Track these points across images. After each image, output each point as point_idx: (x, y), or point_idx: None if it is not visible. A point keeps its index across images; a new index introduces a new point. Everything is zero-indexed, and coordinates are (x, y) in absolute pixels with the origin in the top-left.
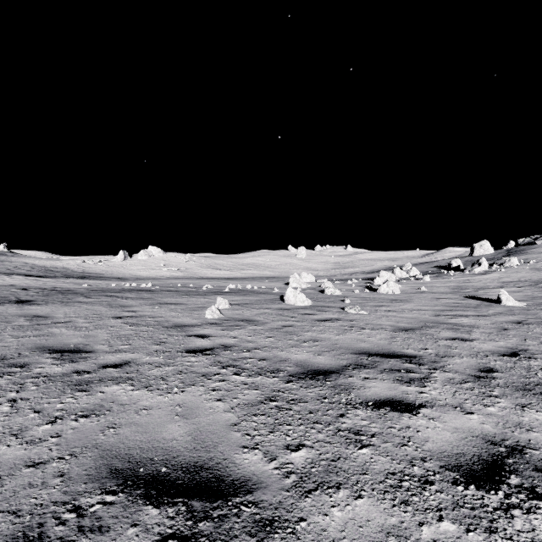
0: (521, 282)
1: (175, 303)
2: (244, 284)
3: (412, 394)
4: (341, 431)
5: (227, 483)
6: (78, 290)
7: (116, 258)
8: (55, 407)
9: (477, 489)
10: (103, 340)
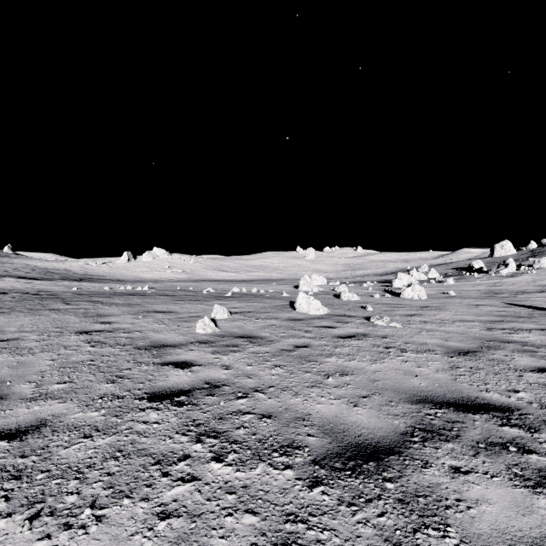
0: None
1: (165, 311)
2: (249, 288)
3: None
4: None
5: None
6: (63, 294)
7: (120, 260)
8: None
9: None
10: (36, 373)
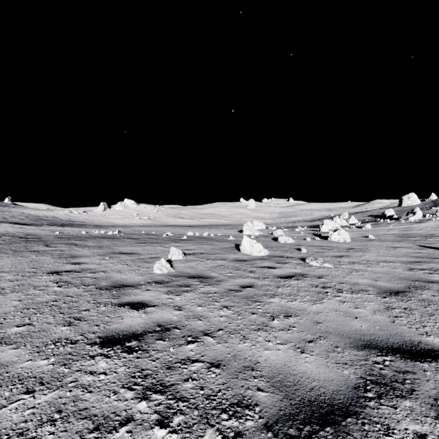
0: None
1: (129, 253)
2: (202, 232)
3: None
4: None
5: None
6: (47, 237)
7: (97, 209)
8: None
9: None
10: None
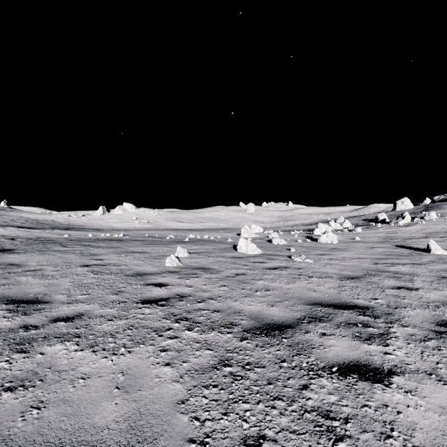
0: (442, 233)
1: (140, 252)
2: (202, 235)
3: (376, 355)
4: (308, 412)
5: None
6: (58, 239)
7: (96, 213)
8: None
9: None
10: (64, 290)
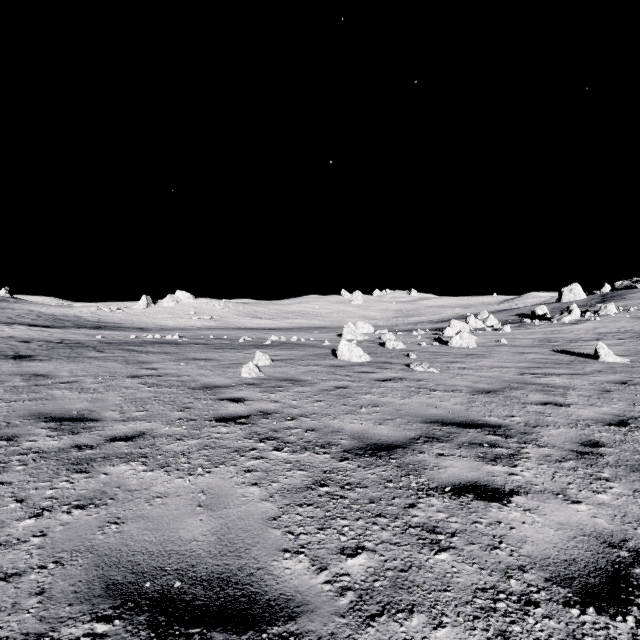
0: (620, 333)
1: (205, 359)
2: (289, 336)
3: (499, 476)
4: (412, 528)
5: (261, 605)
6: (90, 342)
7: (137, 305)
8: (44, 495)
9: (597, 613)
10: (114, 405)
